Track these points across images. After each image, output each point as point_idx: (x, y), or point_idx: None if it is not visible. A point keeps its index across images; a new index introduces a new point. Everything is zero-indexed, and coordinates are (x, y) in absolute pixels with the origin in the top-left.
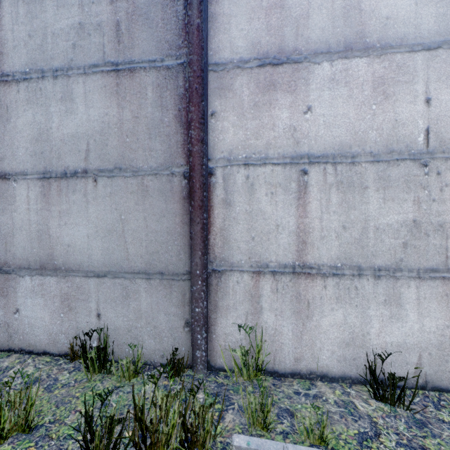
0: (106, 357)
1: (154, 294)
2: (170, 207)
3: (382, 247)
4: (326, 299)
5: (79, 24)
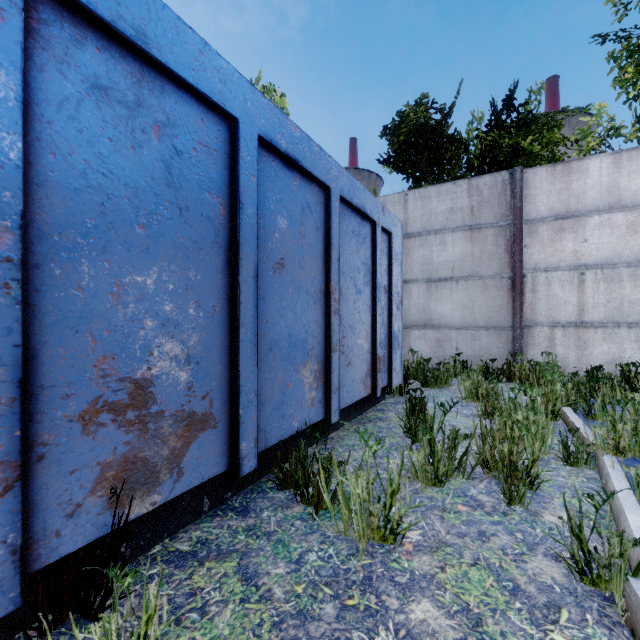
0: (467, 365)
1: (490, 338)
2: (500, 294)
3: (633, 312)
4: (596, 339)
5: (450, 209)
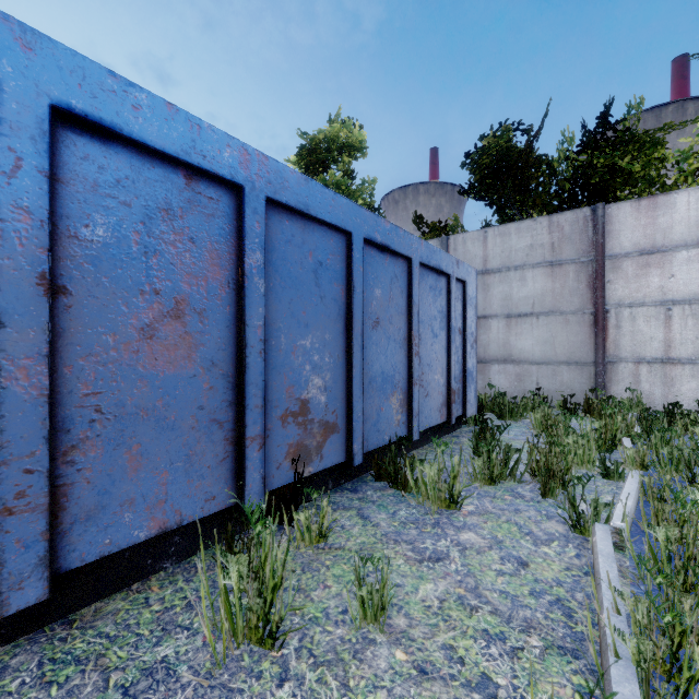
0: (547, 400)
1: (571, 373)
2: (582, 330)
3: None
4: (684, 376)
5: (530, 245)
